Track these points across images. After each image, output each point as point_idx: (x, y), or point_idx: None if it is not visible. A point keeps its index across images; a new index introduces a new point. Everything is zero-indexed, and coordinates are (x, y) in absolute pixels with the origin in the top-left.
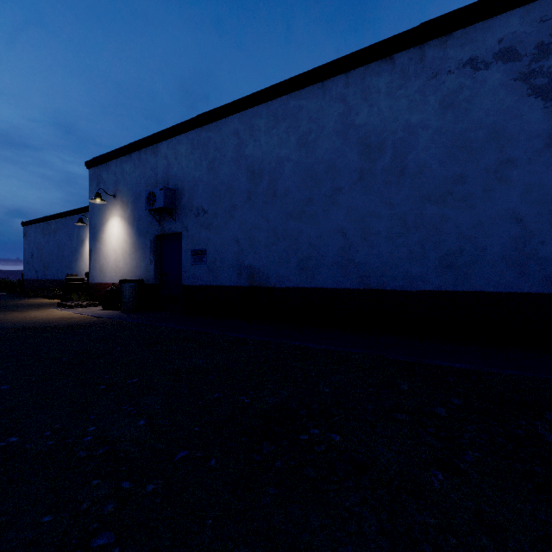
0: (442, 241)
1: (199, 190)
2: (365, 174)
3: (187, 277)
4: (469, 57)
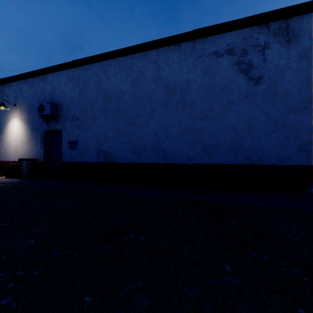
0: (203, 139)
1: (73, 105)
2: (167, 103)
3: (66, 157)
4: (214, 50)
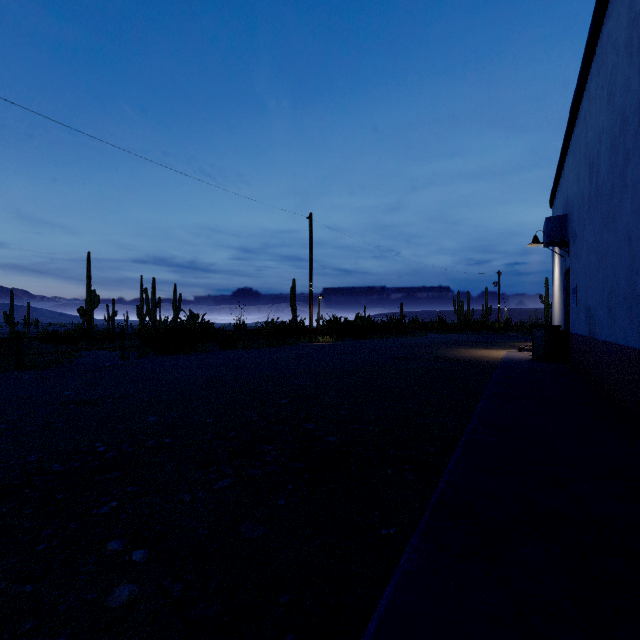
0: None
1: (574, 208)
2: None
3: (571, 322)
4: None
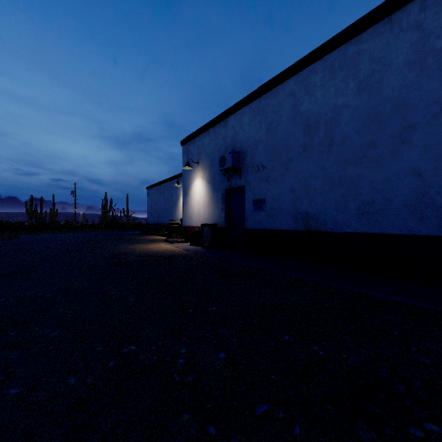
0: None
1: (259, 149)
2: None
3: (249, 222)
4: None
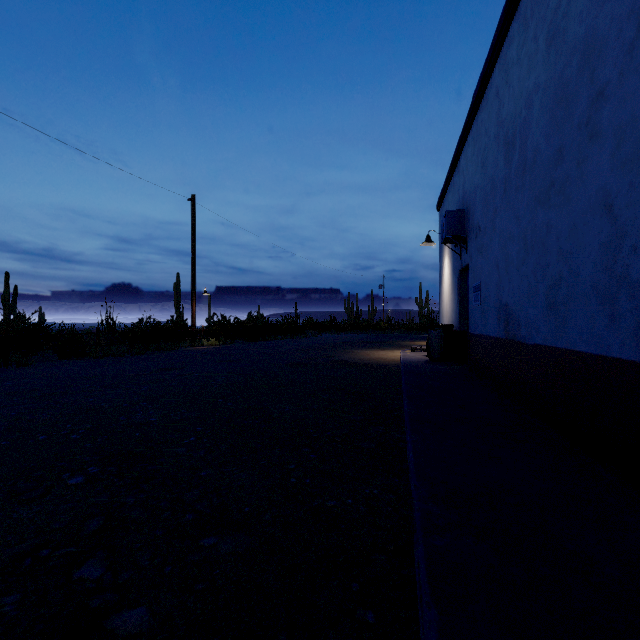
0: None
1: (476, 200)
2: None
3: (471, 322)
4: None
